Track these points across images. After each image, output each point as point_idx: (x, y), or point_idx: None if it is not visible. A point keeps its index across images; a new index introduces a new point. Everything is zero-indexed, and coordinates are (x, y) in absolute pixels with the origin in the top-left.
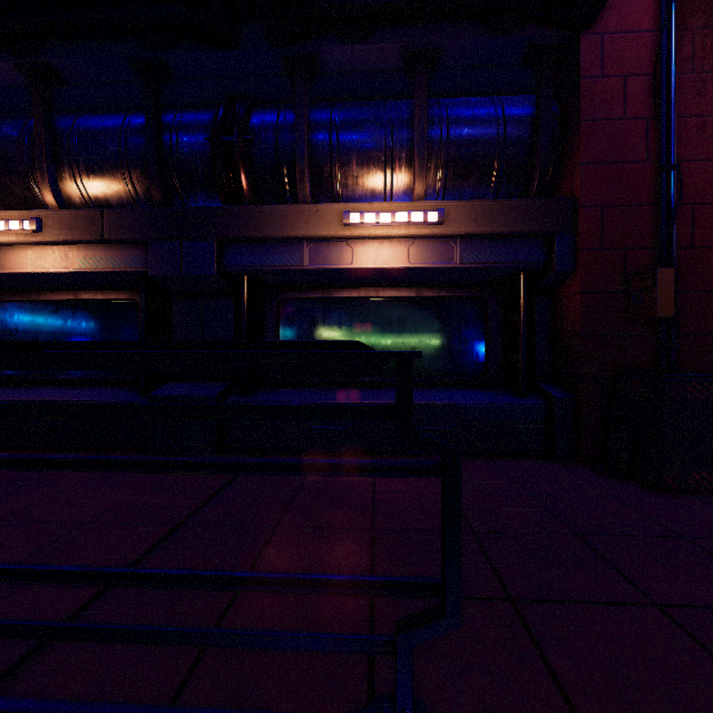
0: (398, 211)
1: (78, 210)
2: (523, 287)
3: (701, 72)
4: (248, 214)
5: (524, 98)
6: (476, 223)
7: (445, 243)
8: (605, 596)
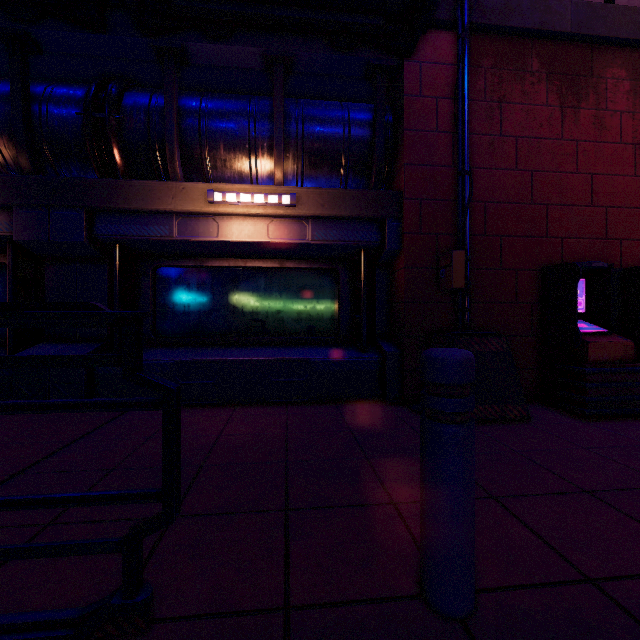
0: (257, 193)
1: None
2: (364, 262)
3: (491, 101)
4: (118, 187)
5: (366, 106)
6: (323, 207)
7: (299, 222)
8: (360, 501)
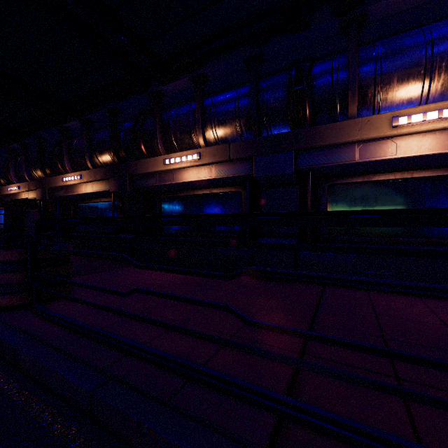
0: (444, 108)
1: (217, 145)
2: None
3: None
4: (316, 131)
5: None
6: None
7: None
8: None
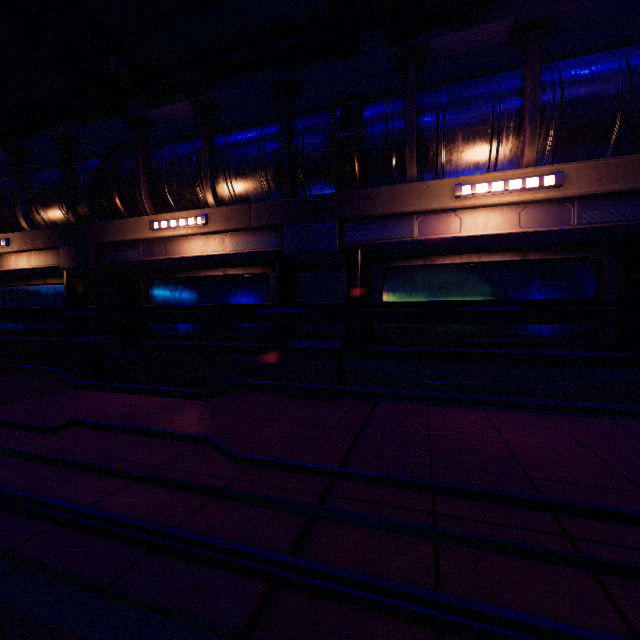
0: (510, 179)
1: (233, 205)
2: None
3: None
4: (366, 196)
5: None
6: (599, 182)
7: (560, 205)
8: None
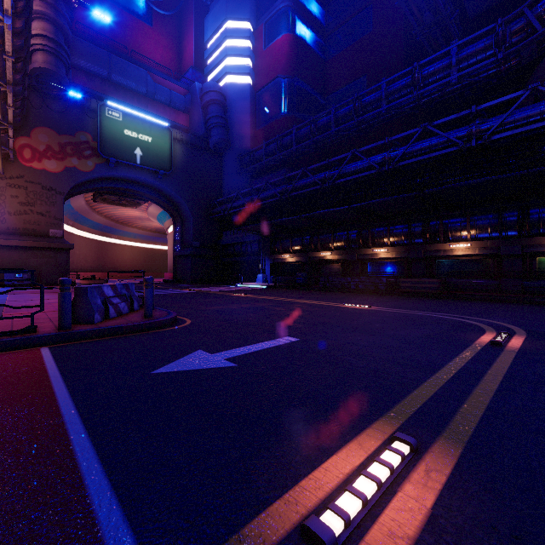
0: None
1: (481, 241)
2: None
3: None
4: (531, 239)
5: None
6: None
7: None
8: None
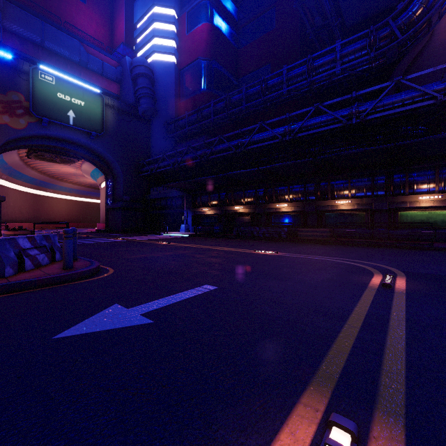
0: (431, 196)
1: (359, 198)
2: None
3: None
4: (395, 198)
5: None
6: None
7: (443, 201)
8: None
